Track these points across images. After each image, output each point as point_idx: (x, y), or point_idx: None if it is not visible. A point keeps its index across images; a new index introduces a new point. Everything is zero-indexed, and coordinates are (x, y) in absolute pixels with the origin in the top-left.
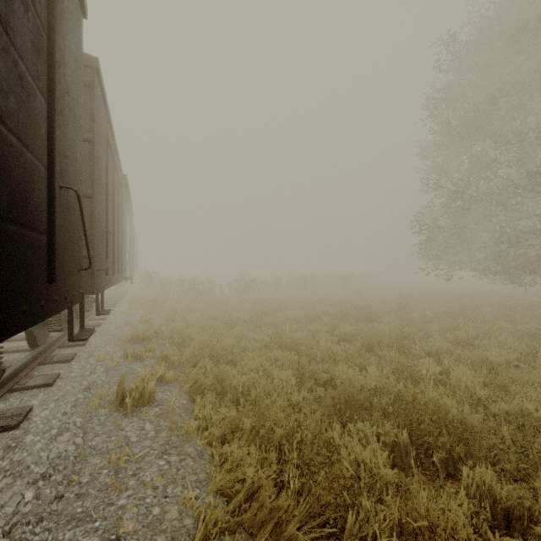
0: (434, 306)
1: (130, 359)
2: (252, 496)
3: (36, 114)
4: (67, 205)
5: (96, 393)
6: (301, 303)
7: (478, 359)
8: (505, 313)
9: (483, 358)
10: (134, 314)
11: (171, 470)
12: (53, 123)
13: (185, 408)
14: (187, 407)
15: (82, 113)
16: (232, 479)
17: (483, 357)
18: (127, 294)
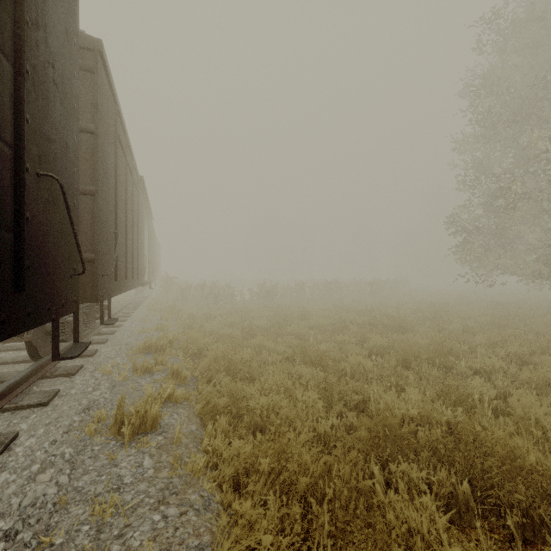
0: (474, 315)
1: (139, 373)
2: None
3: None
4: (50, 198)
5: (94, 415)
6: (326, 311)
7: (542, 382)
8: None
9: (549, 381)
10: (151, 320)
11: (166, 529)
12: (21, 92)
13: (193, 436)
14: (196, 434)
15: (77, 96)
16: (243, 548)
17: (548, 380)
18: (147, 300)
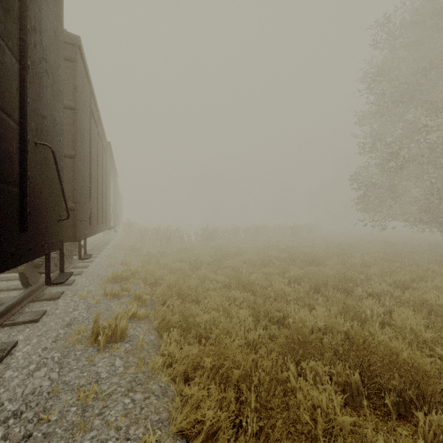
0: (371, 252)
1: (109, 297)
2: (211, 437)
3: (4, 70)
4: (44, 161)
5: (75, 329)
6: (256, 249)
7: (418, 301)
8: (436, 258)
9: (423, 301)
10: (117, 257)
11: (135, 409)
12: (25, 82)
13: (153, 344)
14: (155, 342)
15: (62, 81)
16: (192, 421)
17: (422, 300)
18: (112, 241)
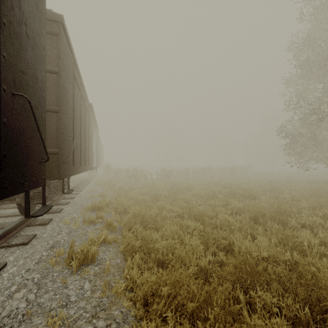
0: (297, 188)
1: (87, 223)
2: None
3: None
4: (24, 111)
5: (56, 252)
6: (202, 185)
7: None
8: None
9: None
10: (97, 190)
11: None
12: None
13: (118, 267)
14: (120, 265)
15: (45, 47)
16: None
17: None
18: (95, 178)
